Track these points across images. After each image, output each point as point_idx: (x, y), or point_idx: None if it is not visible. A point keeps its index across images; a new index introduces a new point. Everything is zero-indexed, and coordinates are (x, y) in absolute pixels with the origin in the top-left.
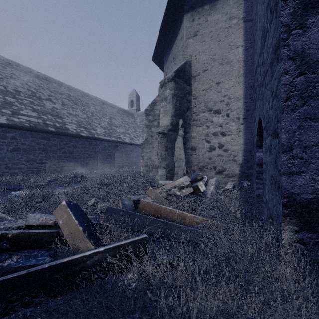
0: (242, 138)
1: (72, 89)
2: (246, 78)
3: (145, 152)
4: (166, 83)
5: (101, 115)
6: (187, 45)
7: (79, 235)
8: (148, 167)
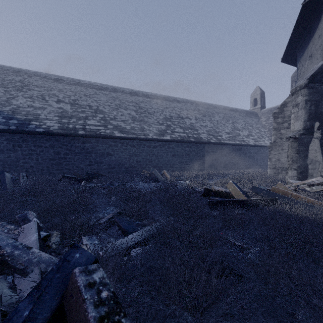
0: None
1: (200, 104)
2: None
3: (273, 155)
4: (297, 91)
5: (225, 121)
6: None
7: (241, 195)
8: (276, 169)
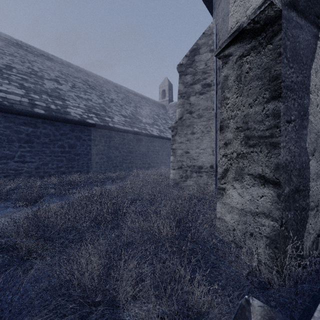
0: None
1: (92, 76)
2: None
3: (179, 143)
4: None
5: (124, 103)
6: None
7: None
8: (184, 169)
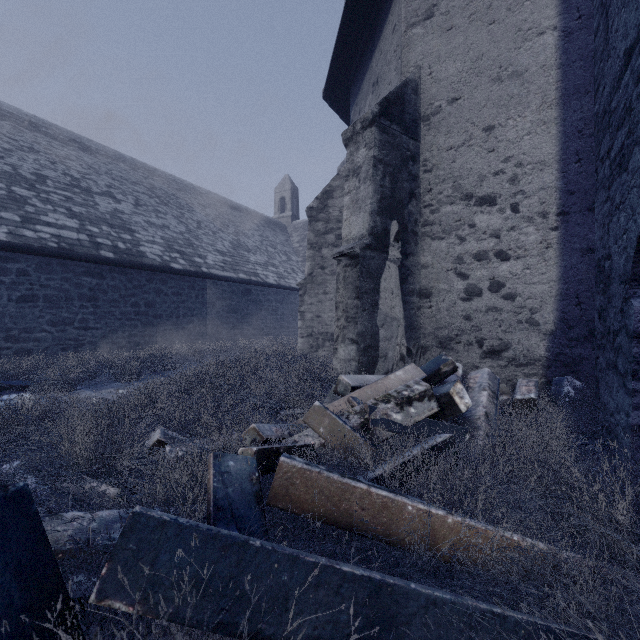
0: (555, 266)
1: (158, 176)
2: (567, 110)
3: (309, 304)
4: (357, 133)
5: (219, 227)
6: (409, 43)
7: None
8: (314, 337)
